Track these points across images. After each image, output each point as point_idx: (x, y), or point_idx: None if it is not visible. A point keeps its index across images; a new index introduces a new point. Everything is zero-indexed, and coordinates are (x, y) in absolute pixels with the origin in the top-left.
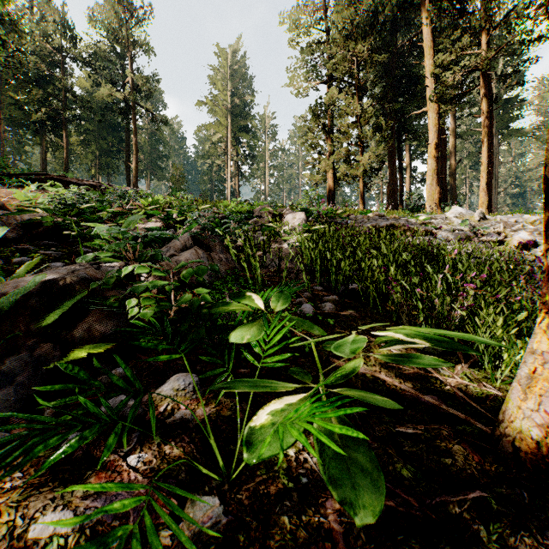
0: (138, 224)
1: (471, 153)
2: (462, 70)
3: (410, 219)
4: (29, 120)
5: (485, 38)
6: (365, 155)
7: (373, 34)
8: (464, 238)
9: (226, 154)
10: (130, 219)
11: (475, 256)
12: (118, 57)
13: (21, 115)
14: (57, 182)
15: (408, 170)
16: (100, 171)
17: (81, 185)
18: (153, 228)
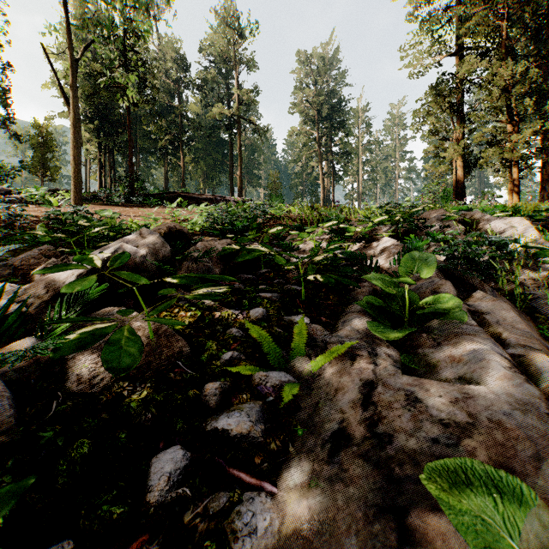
0: (302, 243)
1: None
2: None
3: None
4: (156, 147)
5: None
6: (527, 132)
7: None
8: None
9: (321, 155)
10: (409, 258)
11: None
12: (224, 78)
13: (150, 144)
14: (183, 198)
15: None
16: (207, 184)
17: (200, 199)
18: (349, 253)
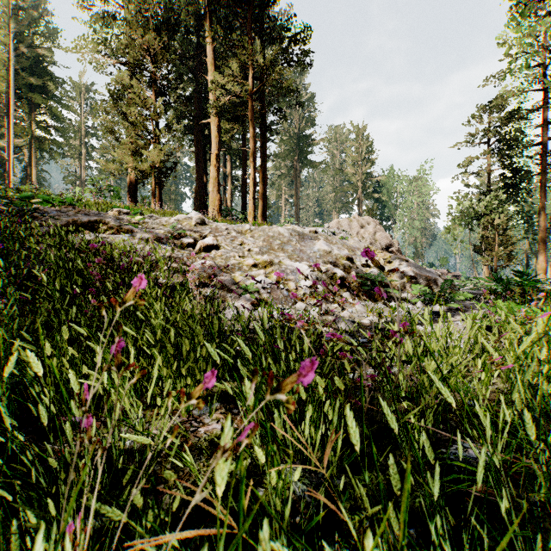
0: None
1: (282, 174)
2: (231, 93)
3: (124, 217)
4: None
5: (251, 72)
6: (152, 151)
7: (171, 32)
8: (153, 238)
9: (7, 116)
10: None
11: (126, 256)
12: None
13: None
14: None
15: (230, 178)
16: None
17: None
18: None
